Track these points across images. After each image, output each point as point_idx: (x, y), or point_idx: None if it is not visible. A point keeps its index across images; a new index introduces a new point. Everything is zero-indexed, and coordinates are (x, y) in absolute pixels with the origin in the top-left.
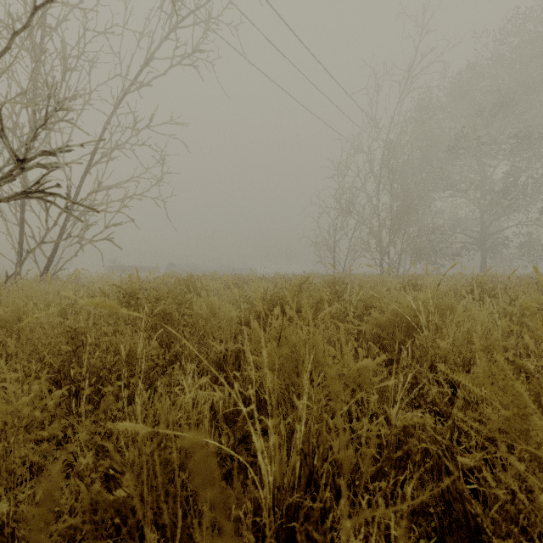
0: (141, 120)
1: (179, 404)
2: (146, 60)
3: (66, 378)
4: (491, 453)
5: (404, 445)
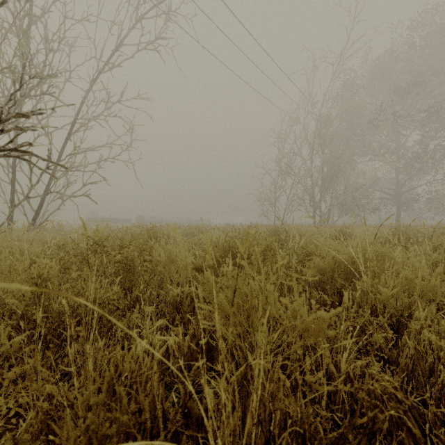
0: (113, 95)
1: (130, 355)
2: (117, 45)
3: (30, 323)
4: (444, 404)
5: (369, 411)
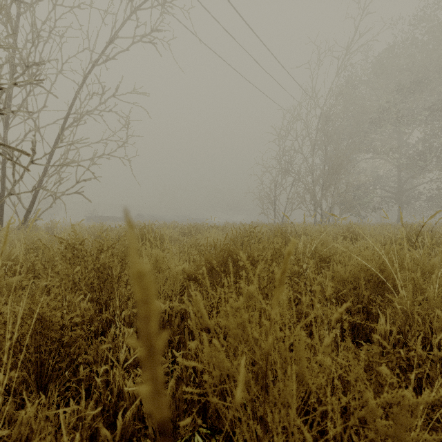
0: (108, 89)
1: None
2: (112, 37)
3: None
4: None
5: None
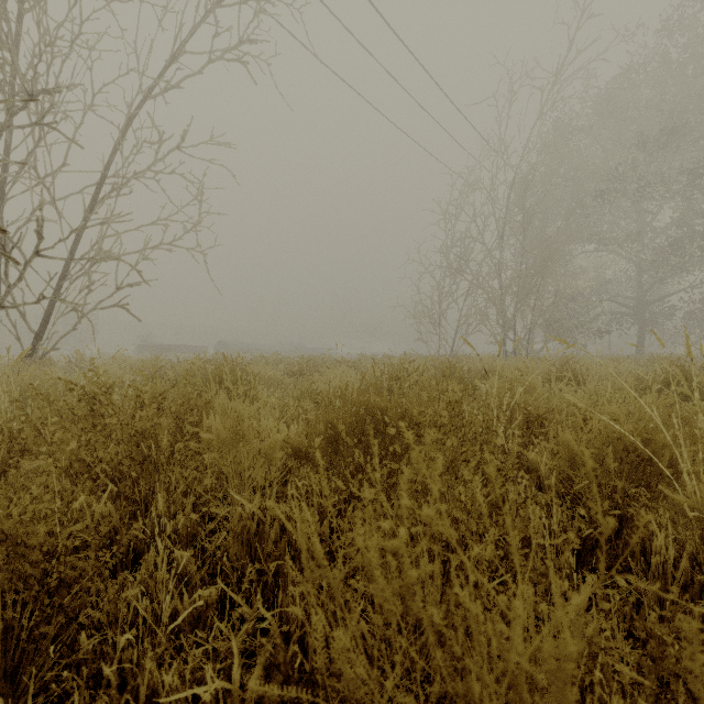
0: (170, 137)
1: None
2: (176, 51)
3: None
4: None
5: None
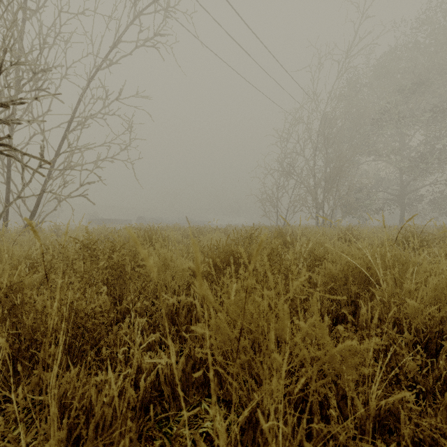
0: (112, 93)
1: (103, 396)
2: (116, 41)
3: None
4: None
5: None
